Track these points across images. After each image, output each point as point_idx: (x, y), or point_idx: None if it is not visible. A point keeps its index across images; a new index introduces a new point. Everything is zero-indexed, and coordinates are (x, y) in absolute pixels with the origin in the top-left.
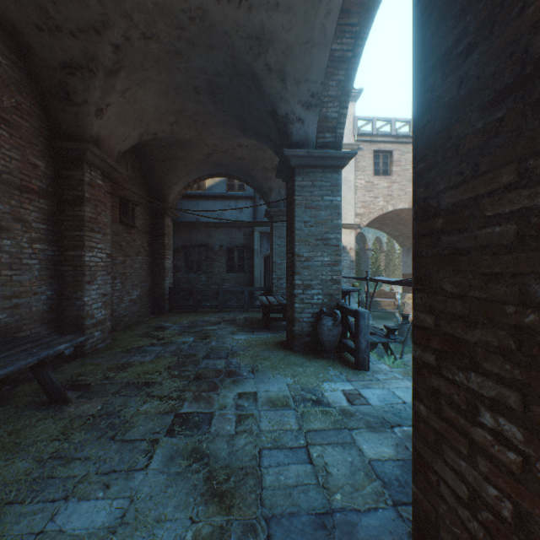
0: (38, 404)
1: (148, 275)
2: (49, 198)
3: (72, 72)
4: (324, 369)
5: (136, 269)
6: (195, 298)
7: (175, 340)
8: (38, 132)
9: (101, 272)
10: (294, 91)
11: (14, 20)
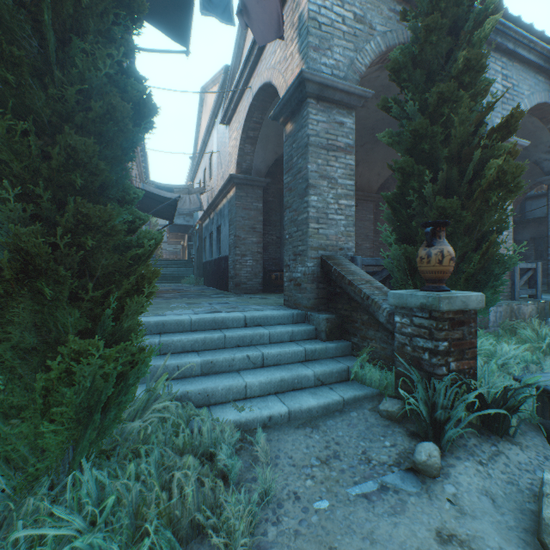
0: None
1: None
2: None
3: None
4: (545, 295)
5: None
6: None
7: None
8: None
9: None
10: (535, 150)
11: None
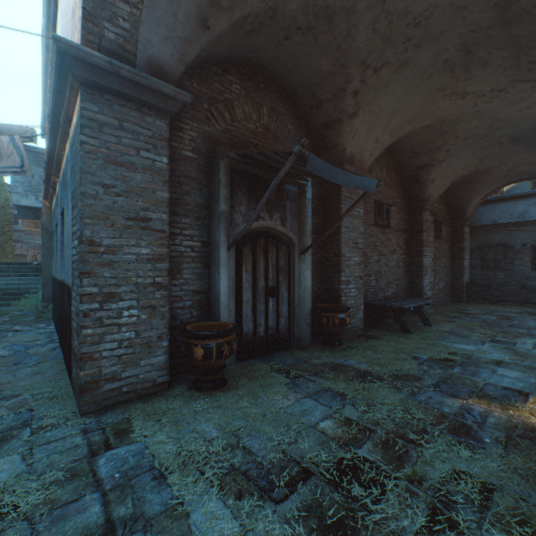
0: (418, 324)
1: (448, 272)
2: (405, 232)
3: (421, 169)
4: None
5: (441, 267)
6: (492, 292)
7: (479, 316)
8: (402, 202)
9: (429, 269)
10: None
11: (399, 159)
